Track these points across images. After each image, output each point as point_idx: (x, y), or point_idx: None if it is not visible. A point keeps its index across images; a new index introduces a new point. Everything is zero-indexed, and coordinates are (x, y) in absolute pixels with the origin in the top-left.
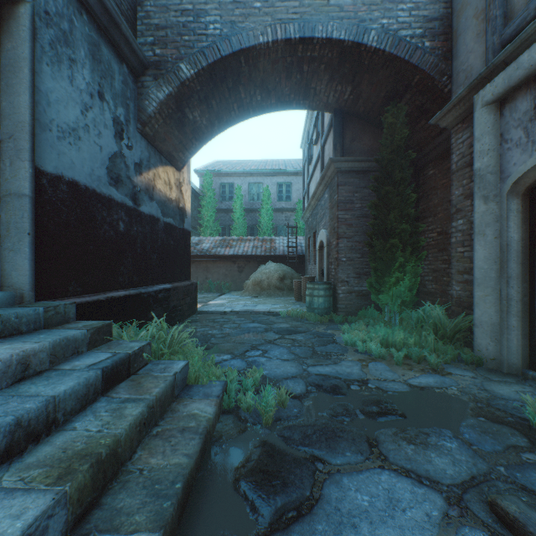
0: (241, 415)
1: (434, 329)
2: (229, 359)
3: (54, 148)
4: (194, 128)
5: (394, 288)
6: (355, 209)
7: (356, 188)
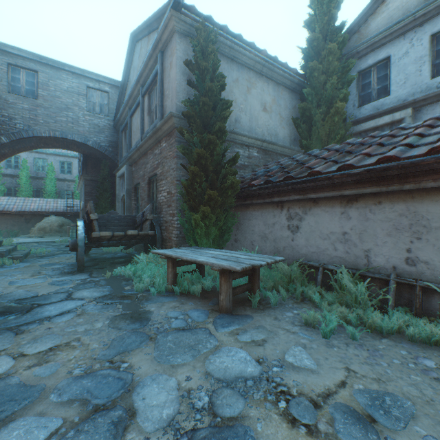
0: (37, 254)
1: None
2: None
3: None
4: (4, 154)
5: None
6: (94, 196)
7: (94, 187)
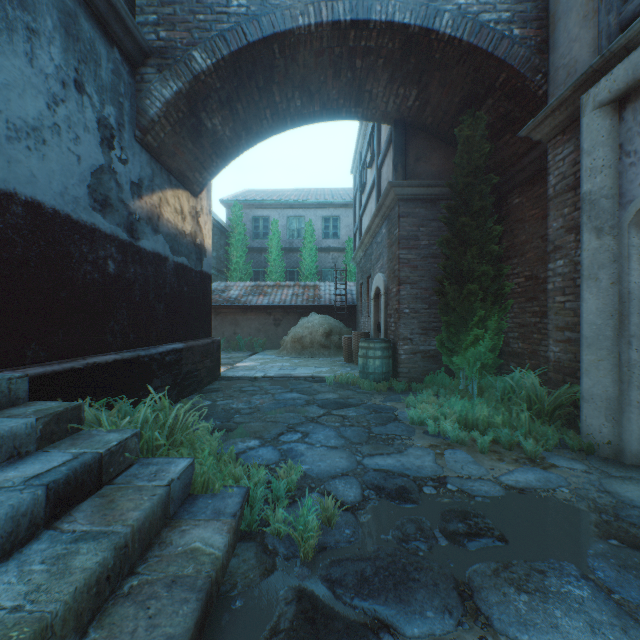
0: (268, 543)
1: (527, 403)
2: (256, 447)
3: (0, 152)
4: (214, 140)
5: (471, 348)
6: (421, 247)
7: (422, 220)
